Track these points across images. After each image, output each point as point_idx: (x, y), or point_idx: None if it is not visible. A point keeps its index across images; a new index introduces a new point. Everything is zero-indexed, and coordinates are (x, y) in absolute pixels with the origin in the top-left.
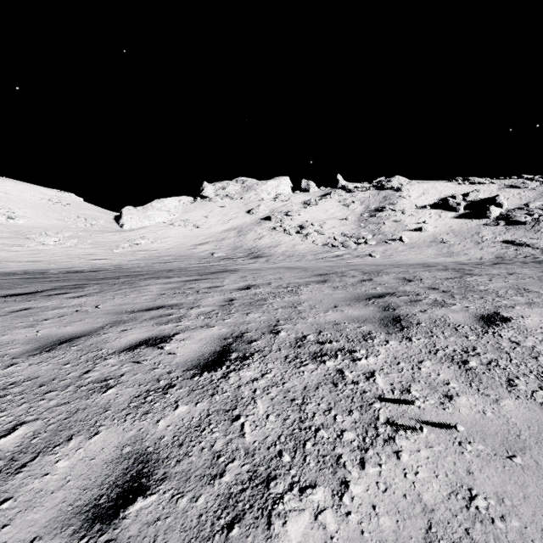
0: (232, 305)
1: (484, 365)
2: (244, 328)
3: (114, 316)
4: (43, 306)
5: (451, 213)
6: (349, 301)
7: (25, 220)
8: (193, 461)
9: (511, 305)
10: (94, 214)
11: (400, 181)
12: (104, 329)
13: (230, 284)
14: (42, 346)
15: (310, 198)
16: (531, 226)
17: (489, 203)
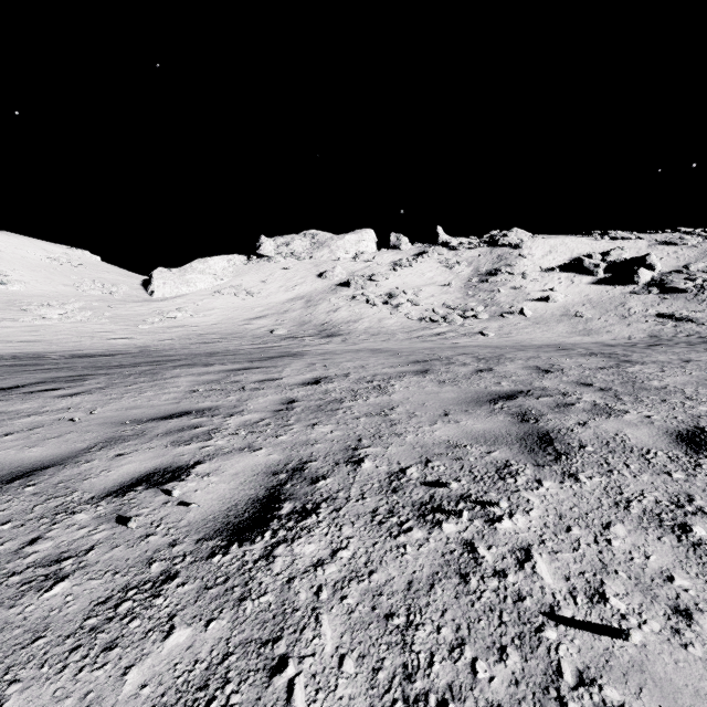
0: (292, 409)
1: None
2: (307, 453)
3: (111, 429)
4: (15, 411)
5: (587, 277)
6: (464, 405)
7: (20, 285)
8: None
9: None
10: (115, 278)
11: (519, 235)
12: (89, 453)
13: (291, 376)
14: None
15: (401, 257)
16: (693, 295)
17: (636, 264)
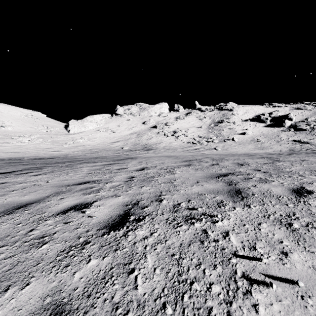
0: (132, 180)
1: (304, 227)
2: (139, 197)
3: (57, 188)
4: (14, 181)
5: (262, 124)
6: (206, 178)
7: (11, 127)
8: (96, 313)
9: (310, 181)
10: (52, 124)
11: (232, 105)
12: (49, 198)
13: (131, 167)
14: (6, 210)
15: (179, 115)
16: (309, 132)
17: (284, 118)
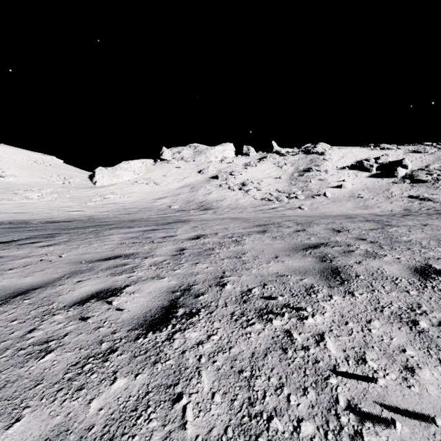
0: (183, 254)
1: (436, 326)
2: (192, 280)
3: (73, 266)
4: (13, 255)
5: (366, 173)
6: (288, 251)
7: (13, 178)
8: None
9: (438, 256)
10: (72, 173)
11: (323, 147)
12: (61, 280)
13: (182, 234)
14: None
15: (250, 160)
16: (431, 184)
17: (396, 165)
